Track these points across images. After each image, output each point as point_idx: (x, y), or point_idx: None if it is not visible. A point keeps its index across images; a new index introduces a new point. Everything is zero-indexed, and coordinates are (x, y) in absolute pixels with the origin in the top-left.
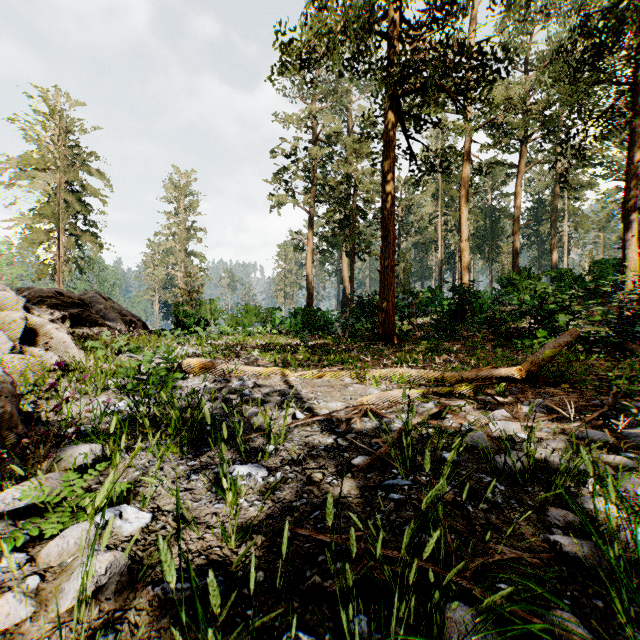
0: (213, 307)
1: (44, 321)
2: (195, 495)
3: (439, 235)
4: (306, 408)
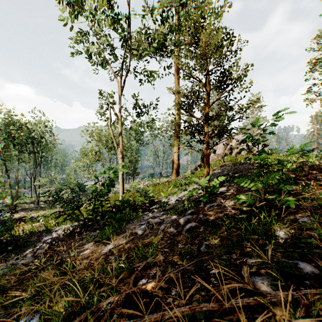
0: (276, 151)
1: None
2: None
3: None
4: None
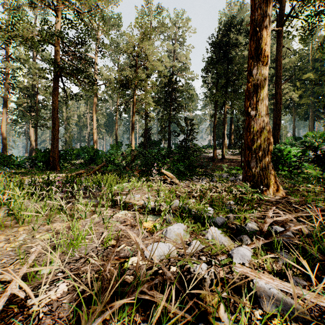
0: None
1: None
2: None
3: (88, 122)
4: None
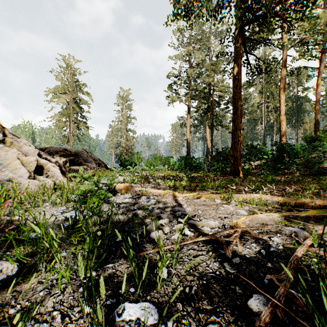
0: (138, 156)
1: (47, 162)
2: None
3: (263, 114)
4: (191, 224)
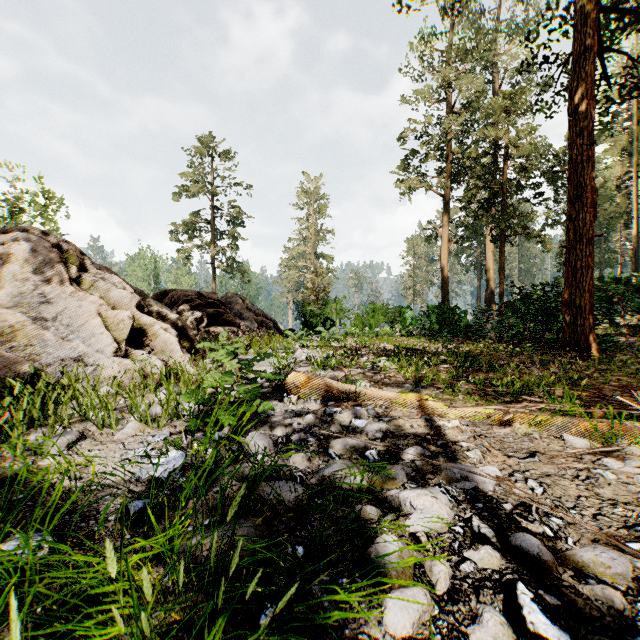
0: (338, 306)
1: (153, 321)
2: None
3: (632, 204)
4: (531, 557)
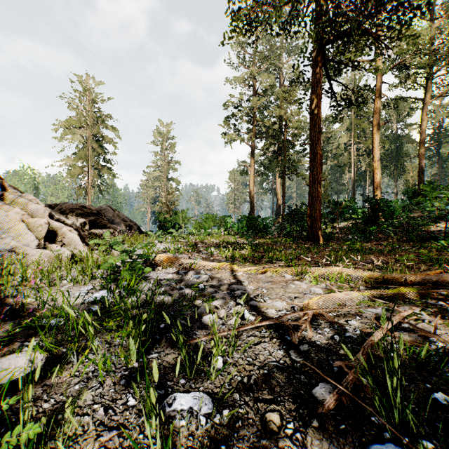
0: (184, 215)
1: (61, 225)
2: (123, 439)
3: (352, 159)
4: (253, 306)
